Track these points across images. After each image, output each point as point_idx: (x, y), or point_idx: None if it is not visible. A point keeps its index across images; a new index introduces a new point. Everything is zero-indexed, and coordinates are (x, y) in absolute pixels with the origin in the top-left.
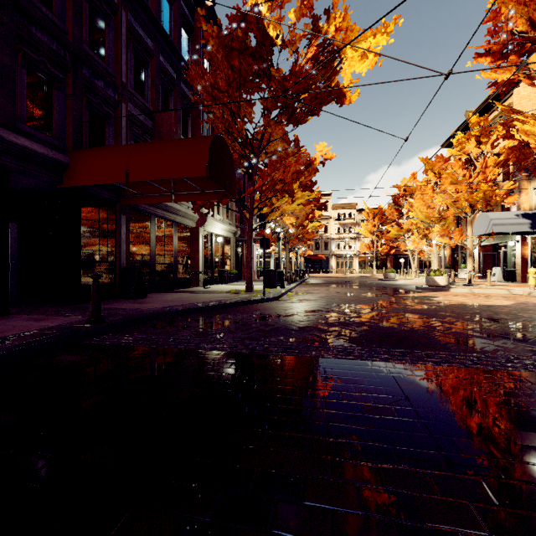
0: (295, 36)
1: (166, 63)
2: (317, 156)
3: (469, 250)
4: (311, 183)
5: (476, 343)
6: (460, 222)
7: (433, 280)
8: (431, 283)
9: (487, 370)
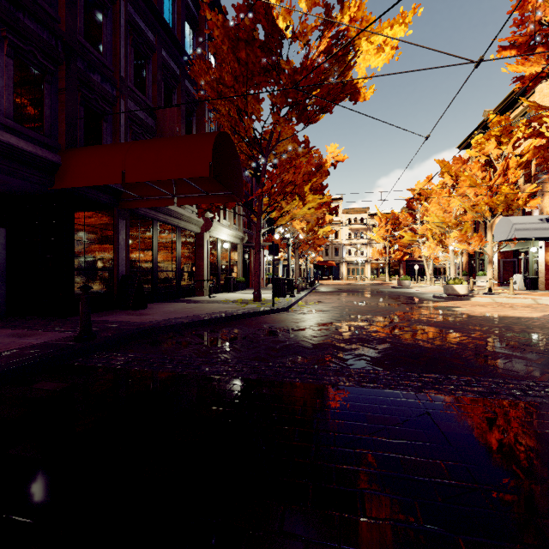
0: (306, 27)
1: (168, 58)
2: (329, 157)
3: (489, 257)
4: (322, 187)
5: (519, 366)
6: (477, 227)
7: (452, 289)
8: (450, 292)
9: (545, 405)
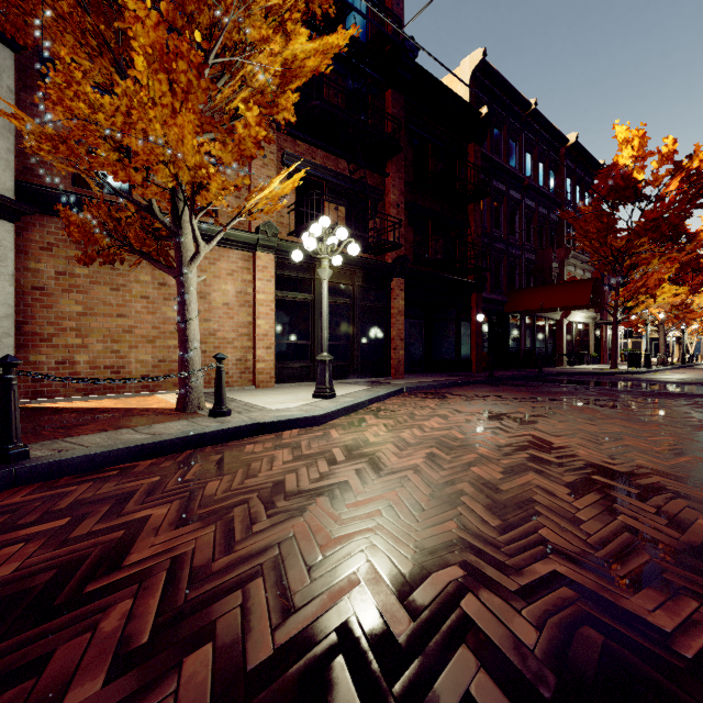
0: (657, 176)
1: (541, 209)
2: None
3: None
4: (698, 256)
5: None
6: None
7: None
8: None
9: None
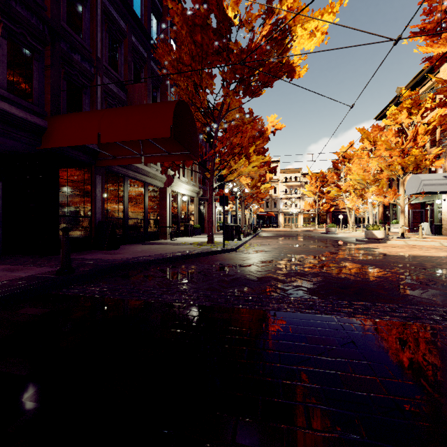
0: (251, 16)
1: (137, 43)
2: (269, 126)
3: (401, 208)
4: (264, 150)
5: (435, 295)
6: (391, 183)
7: (371, 234)
8: (370, 236)
9: None
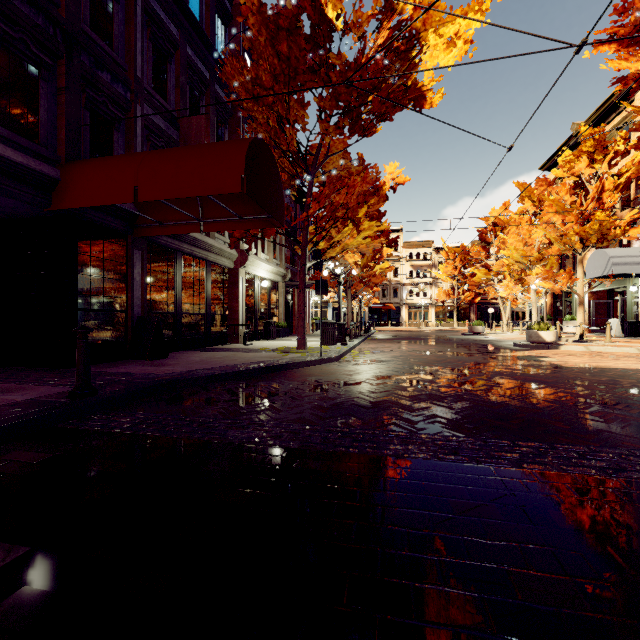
0: (361, 16)
1: (195, 57)
2: (387, 179)
3: (579, 297)
4: (379, 214)
5: None
6: (563, 262)
7: (537, 335)
8: (535, 339)
9: None
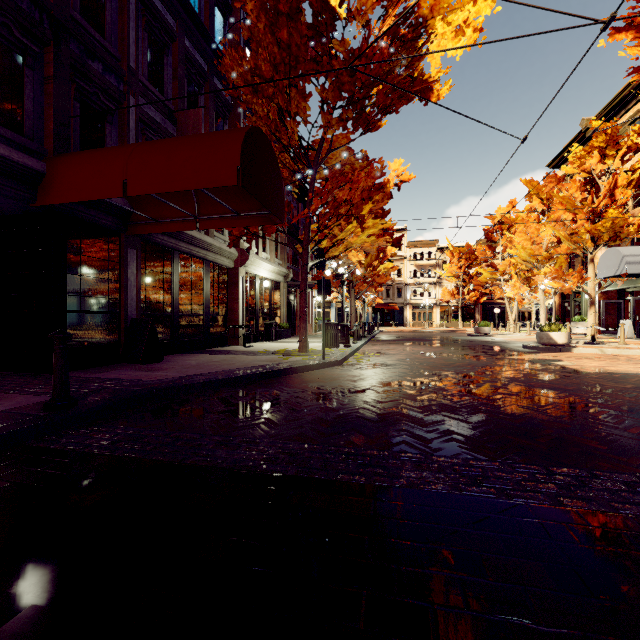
0: (365, 3)
1: (193, 49)
2: (391, 176)
3: (590, 297)
4: (384, 212)
5: None
6: (572, 262)
7: (548, 337)
8: (545, 341)
9: None
